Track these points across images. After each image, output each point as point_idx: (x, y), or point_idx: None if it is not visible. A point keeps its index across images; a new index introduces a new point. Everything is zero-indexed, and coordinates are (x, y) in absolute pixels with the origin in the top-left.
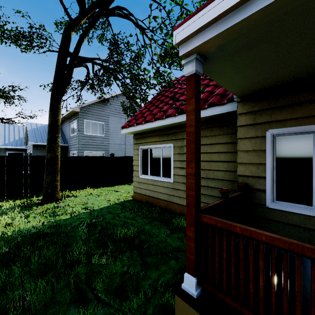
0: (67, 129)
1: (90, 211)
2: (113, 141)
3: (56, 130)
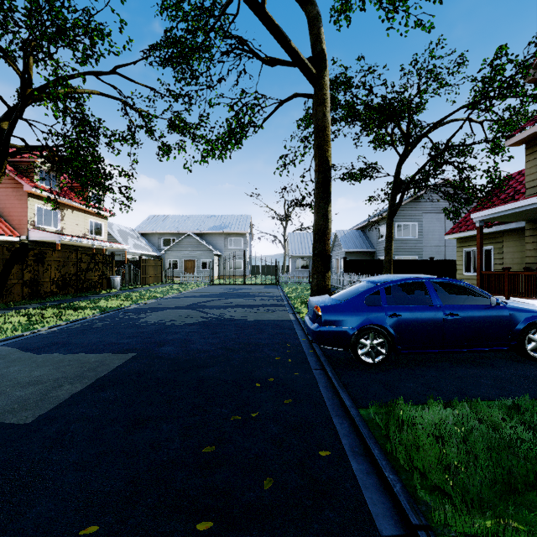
0: (374, 233)
1: None
2: (428, 242)
3: (391, 240)
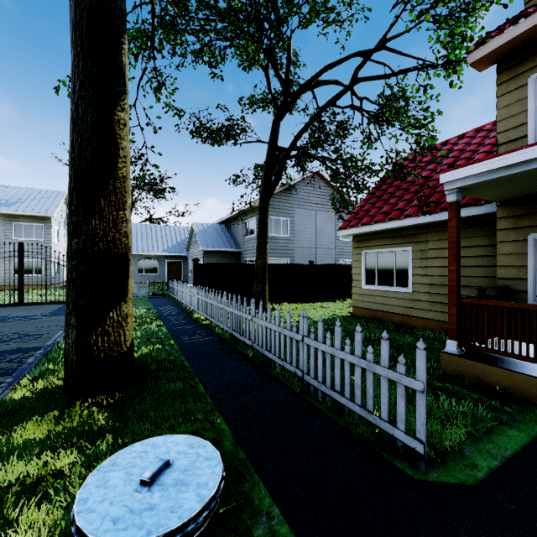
0: (239, 229)
1: (313, 321)
2: (300, 243)
3: (266, 235)
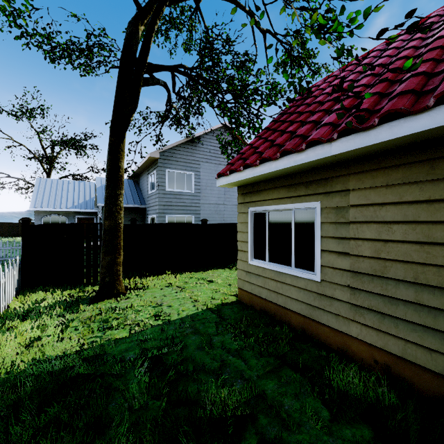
0: (145, 184)
1: (162, 325)
2: (206, 199)
3: (117, 184)
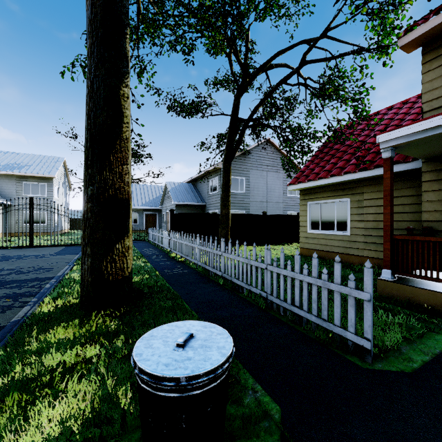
0: (204, 186)
1: None
2: (254, 198)
3: (229, 190)
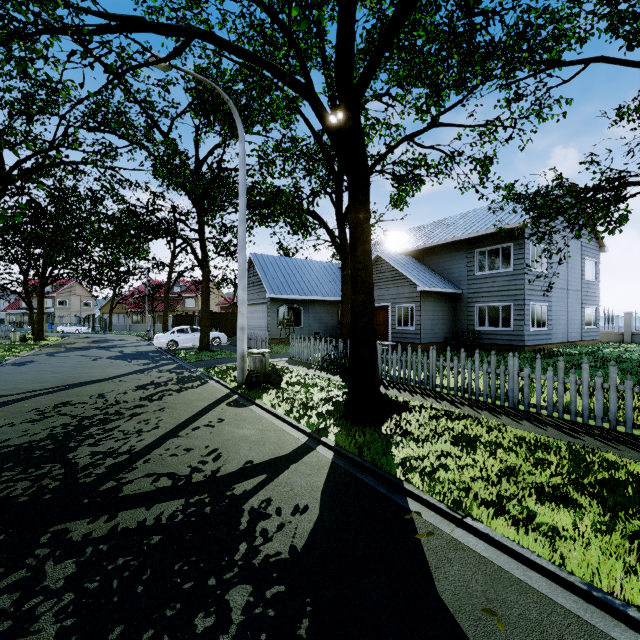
0: None
1: None
2: None
3: None
